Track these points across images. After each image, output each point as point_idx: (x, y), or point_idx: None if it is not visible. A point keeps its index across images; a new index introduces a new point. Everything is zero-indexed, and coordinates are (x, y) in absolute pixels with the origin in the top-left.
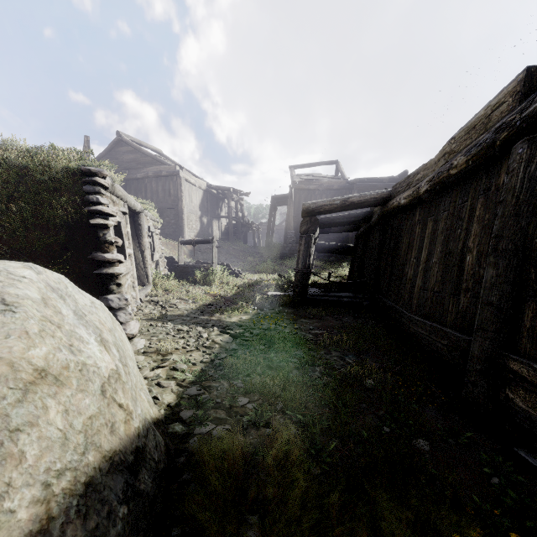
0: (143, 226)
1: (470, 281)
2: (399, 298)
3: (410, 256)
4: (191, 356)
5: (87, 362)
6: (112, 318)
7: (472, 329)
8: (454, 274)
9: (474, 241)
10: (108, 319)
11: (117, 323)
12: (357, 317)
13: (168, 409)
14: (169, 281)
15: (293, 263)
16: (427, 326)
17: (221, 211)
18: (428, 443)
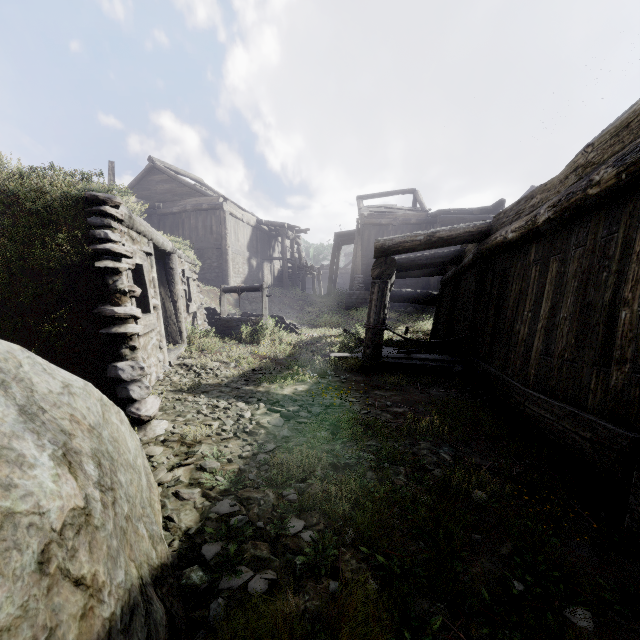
0: (175, 270)
1: (628, 348)
2: (507, 364)
3: (523, 308)
4: (227, 447)
5: (18, 507)
6: (104, 405)
7: (635, 420)
8: (598, 337)
9: (634, 289)
10: (94, 409)
11: (115, 410)
12: (447, 388)
13: (185, 538)
14: (209, 338)
15: (361, 314)
16: (554, 408)
17: (273, 251)
18: (589, 614)
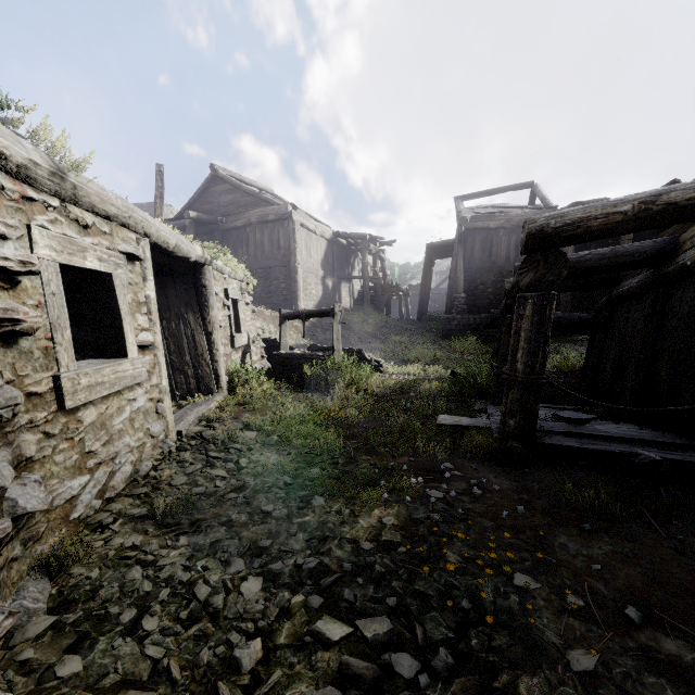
0: (209, 288)
1: None
2: None
3: None
4: None
5: None
6: None
7: None
8: None
9: None
10: None
11: None
12: None
13: None
14: (259, 383)
15: (465, 345)
16: None
17: (352, 269)
18: None
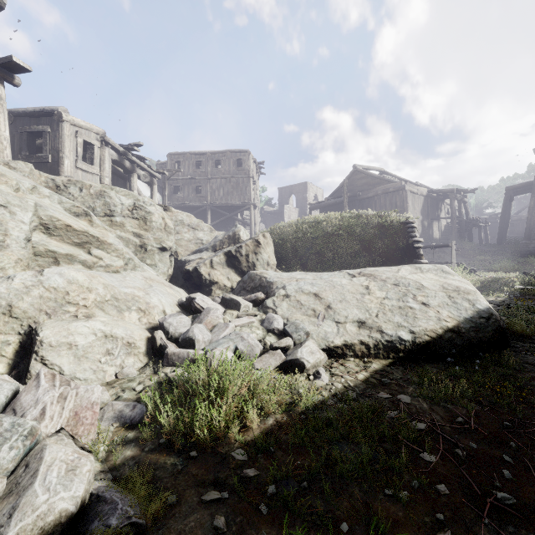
0: None
1: None
2: None
3: None
4: None
5: None
6: None
7: None
8: None
9: None
10: None
11: None
12: None
13: None
14: None
15: None
16: None
17: (440, 211)
18: None
